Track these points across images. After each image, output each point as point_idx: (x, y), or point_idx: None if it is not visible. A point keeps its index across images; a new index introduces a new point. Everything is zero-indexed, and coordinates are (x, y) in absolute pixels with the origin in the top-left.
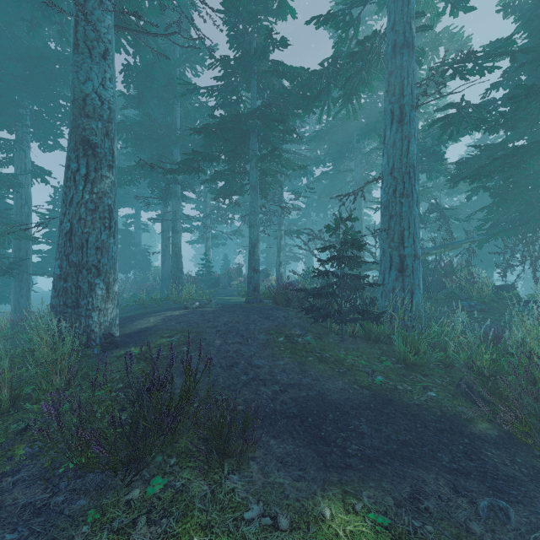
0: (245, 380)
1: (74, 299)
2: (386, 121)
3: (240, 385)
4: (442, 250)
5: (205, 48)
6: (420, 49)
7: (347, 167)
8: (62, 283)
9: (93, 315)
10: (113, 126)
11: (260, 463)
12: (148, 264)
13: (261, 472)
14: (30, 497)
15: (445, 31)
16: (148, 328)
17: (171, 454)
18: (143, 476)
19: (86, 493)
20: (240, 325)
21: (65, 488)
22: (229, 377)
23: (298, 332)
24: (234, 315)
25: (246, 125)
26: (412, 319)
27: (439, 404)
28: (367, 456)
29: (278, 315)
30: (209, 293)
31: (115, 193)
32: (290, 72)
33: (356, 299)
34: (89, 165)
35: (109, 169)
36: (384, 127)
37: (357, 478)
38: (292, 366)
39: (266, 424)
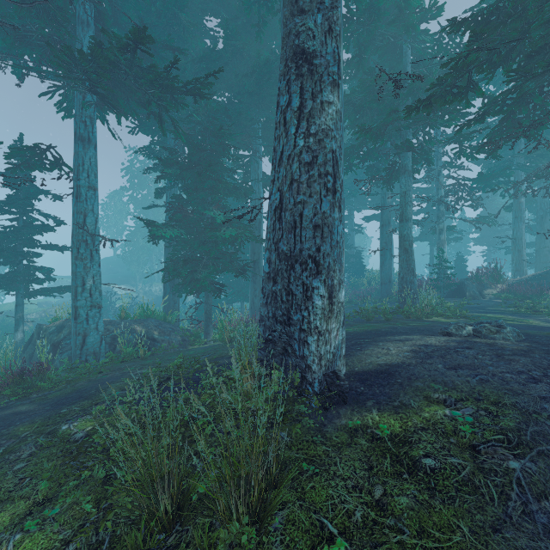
0: None
1: (284, 311)
2: None
3: None
4: None
5: None
6: None
7: None
8: (271, 286)
9: (309, 340)
10: (339, 12)
11: None
12: (361, 267)
13: None
14: None
15: None
16: (391, 369)
17: None
18: None
19: None
20: None
21: None
22: None
23: None
24: None
25: None
26: None
27: None
28: None
29: None
30: (458, 305)
31: (340, 134)
32: None
33: None
34: (303, 91)
35: (332, 88)
36: None
37: None
38: None
39: None
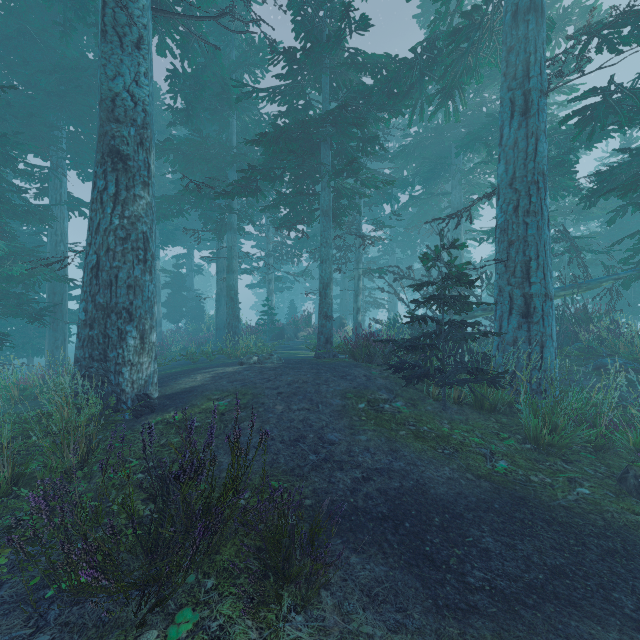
0: (314, 461)
1: (102, 351)
2: (503, 114)
3: (308, 468)
4: (573, 291)
5: (266, 46)
6: (549, 19)
7: (441, 190)
8: (88, 331)
9: (123, 370)
10: (149, 132)
11: (336, 595)
12: (201, 312)
13: (337, 611)
14: (5, 632)
15: (576, 5)
16: (193, 388)
17: (209, 571)
18: (166, 606)
19: (82, 631)
20: (309, 386)
21: (54, 620)
22: (292, 457)
23: (384, 396)
24: (300, 373)
25: (316, 133)
26: (542, 381)
27: (598, 508)
28: (500, 592)
29: (358, 374)
30: (271, 346)
31: (151, 218)
32: (372, 64)
33: (462, 354)
34: (118, 183)
35: (143, 187)
36: (500, 124)
37: (489, 633)
38: (378, 443)
39: (344, 530)
